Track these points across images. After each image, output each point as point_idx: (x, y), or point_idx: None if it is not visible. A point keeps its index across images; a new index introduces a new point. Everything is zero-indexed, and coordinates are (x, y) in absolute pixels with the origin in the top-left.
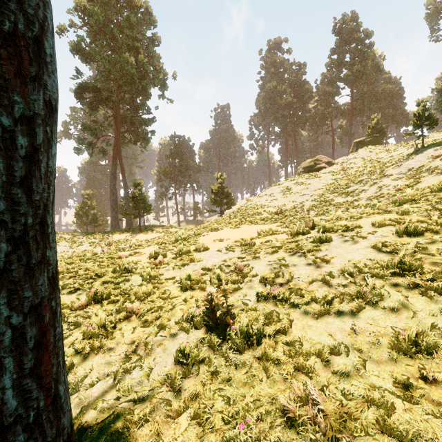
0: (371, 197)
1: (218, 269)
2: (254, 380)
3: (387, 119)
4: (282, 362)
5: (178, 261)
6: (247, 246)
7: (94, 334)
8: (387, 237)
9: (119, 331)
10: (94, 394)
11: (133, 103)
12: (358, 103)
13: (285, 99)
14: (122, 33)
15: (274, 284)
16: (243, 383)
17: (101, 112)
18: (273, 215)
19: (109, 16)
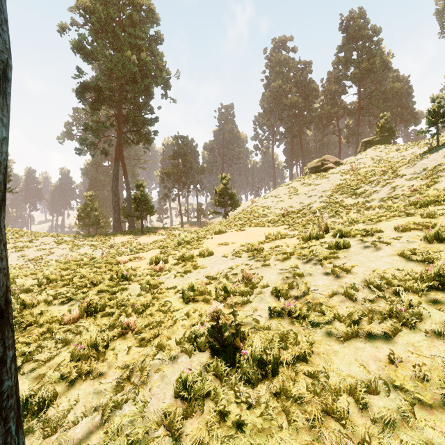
0: (384, 198)
1: (224, 279)
2: (272, 425)
3: (395, 118)
4: (305, 400)
5: (180, 267)
6: (255, 252)
7: (83, 356)
8: (415, 244)
9: (112, 352)
10: (78, 435)
11: (136, 102)
12: (365, 102)
13: (290, 99)
14: (124, 31)
15: (288, 297)
16: (258, 429)
17: (103, 113)
18: (279, 217)
19: (111, 14)
